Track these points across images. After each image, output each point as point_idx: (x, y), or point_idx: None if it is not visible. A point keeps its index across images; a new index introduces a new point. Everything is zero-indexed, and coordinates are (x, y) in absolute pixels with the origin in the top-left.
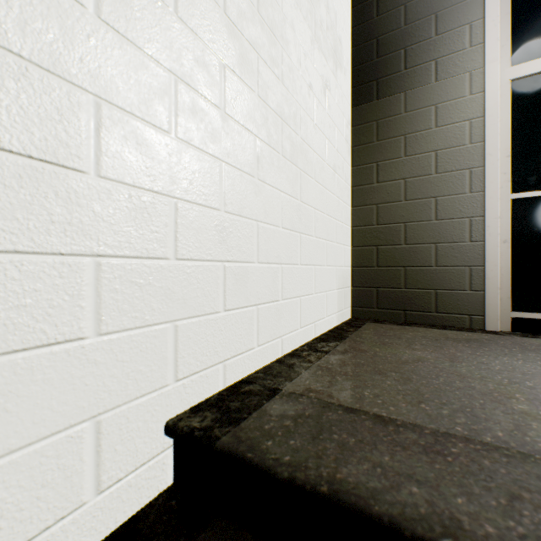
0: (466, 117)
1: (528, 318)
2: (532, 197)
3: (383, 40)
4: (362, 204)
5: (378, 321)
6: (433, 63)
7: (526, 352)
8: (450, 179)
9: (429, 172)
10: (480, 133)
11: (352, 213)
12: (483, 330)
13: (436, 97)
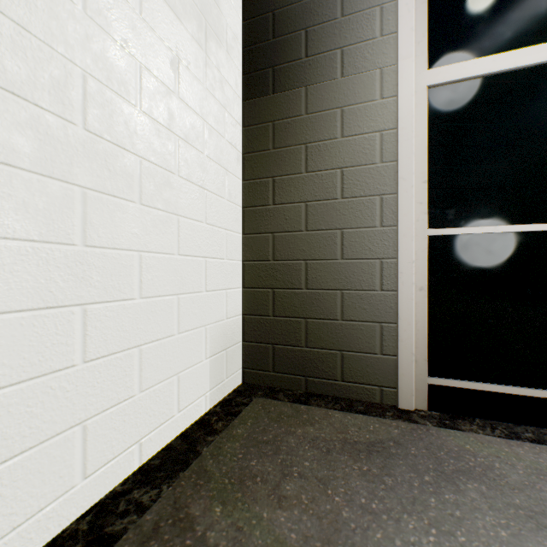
0: (376, 128)
1: (447, 385)
2: (450, 235)
3: (280, 14)
4: (255, 231)
5: (272, 392)
6: (339, 52)
7: (442, 486)
8: (358, 207)
9: (335, 195)
10: (393, 150)
11: (244, 242)
12: (396, 408)
13: (342, 97)
